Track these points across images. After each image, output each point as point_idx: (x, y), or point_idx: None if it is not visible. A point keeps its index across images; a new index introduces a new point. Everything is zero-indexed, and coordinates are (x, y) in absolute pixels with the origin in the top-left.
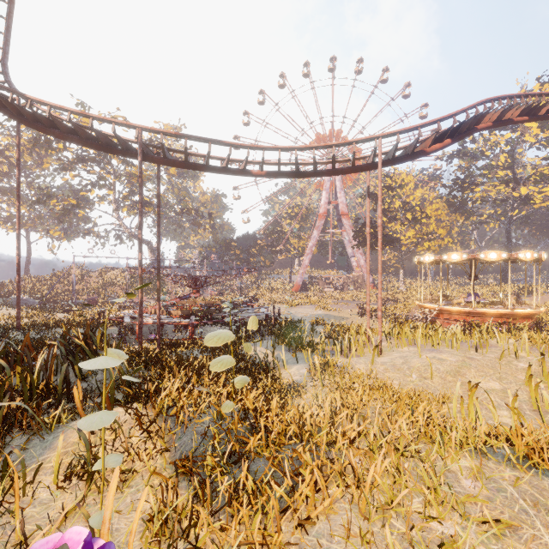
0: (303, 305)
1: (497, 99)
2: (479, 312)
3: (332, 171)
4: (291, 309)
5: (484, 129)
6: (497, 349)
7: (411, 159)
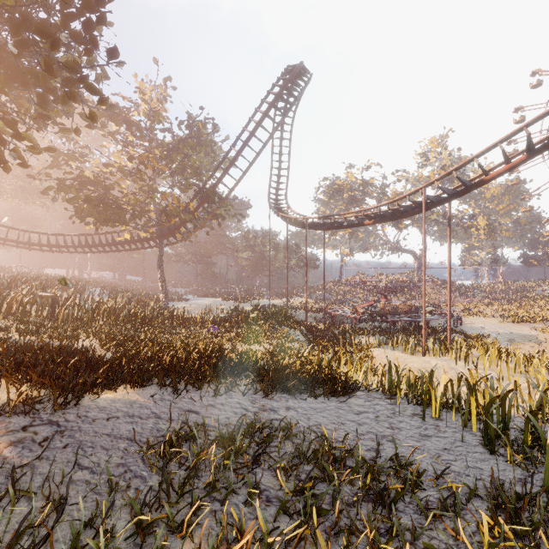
0: (536, 324)
1: None
2: None
3: (409, 213)
4: (502, 324)
5: None
6: (525, 379)
7: (468, 191)
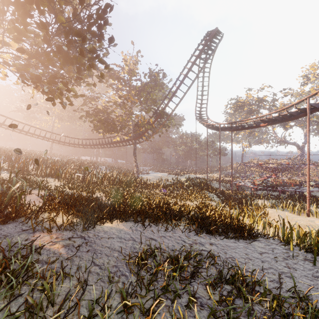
0: None
1: None
2: None
3: (295, 117)
4: None
5: None
6: None
7: None
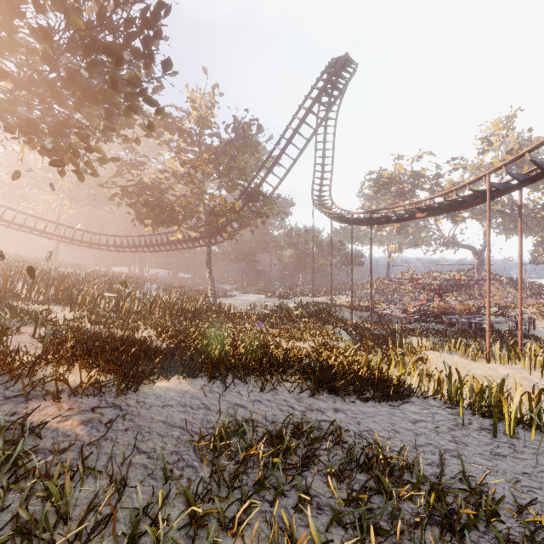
0: None
1: None
2: None
3: (469, 204)
4: None
5: None
6: None
7: None
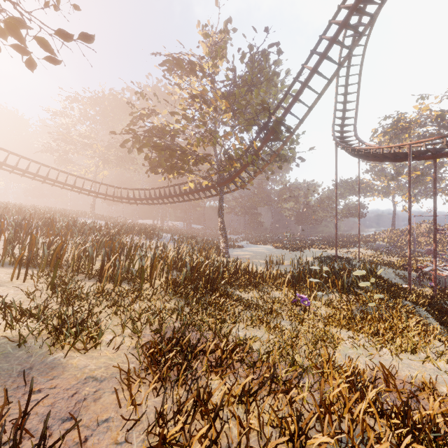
0: None
1: None
2: None
3: None
4: None
5: None
6: None
7: None
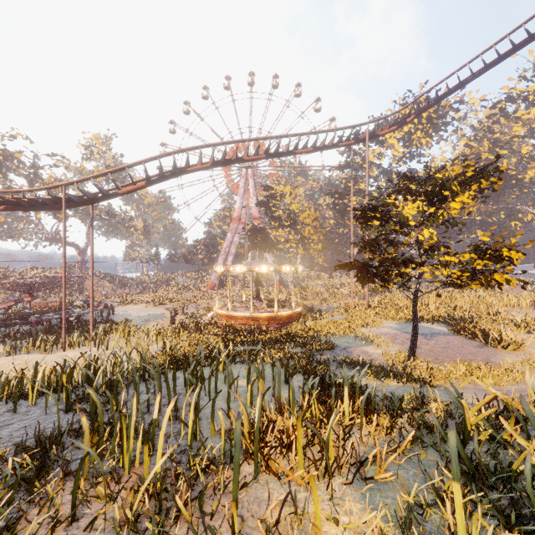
0: (168, 305)
1: (195, 148)
2: (231, 315)
3: (50, 207)
4: (146, 308)
5: (200, 170)
6: (141, 348)
7: (106, 199)
